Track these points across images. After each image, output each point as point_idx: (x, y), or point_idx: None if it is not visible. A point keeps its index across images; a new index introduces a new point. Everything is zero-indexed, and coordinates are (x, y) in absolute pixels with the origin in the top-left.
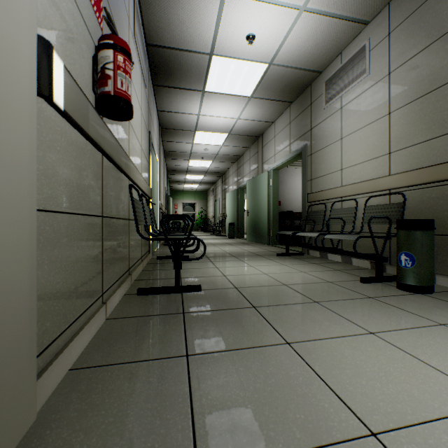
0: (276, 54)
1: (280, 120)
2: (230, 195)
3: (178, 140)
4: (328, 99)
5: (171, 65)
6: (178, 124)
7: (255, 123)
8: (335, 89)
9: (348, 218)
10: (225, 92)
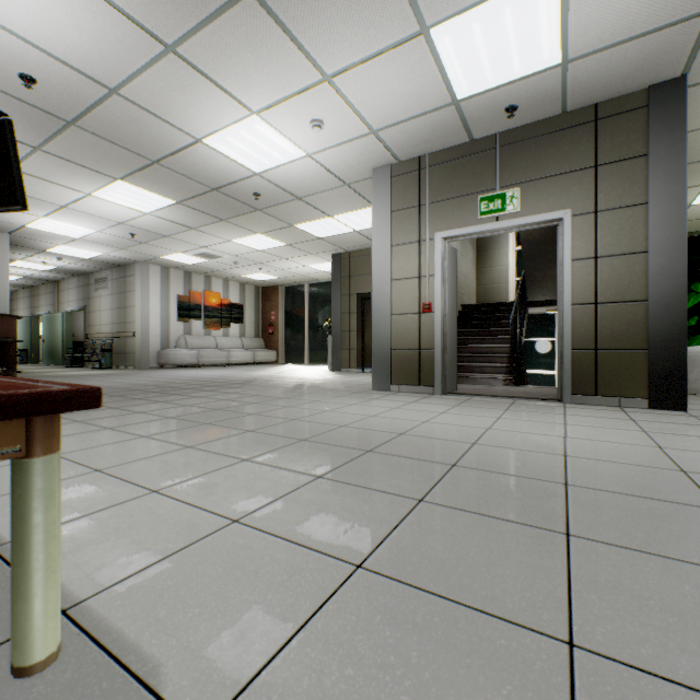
0: (63, 266)
1: (73, 280)
2: (22, 321)
3: None
4: (96, 289)
5: None
6: None
7: (51, 277)
8: (99, 287)
9: (101, 348)
10: (26, 267)
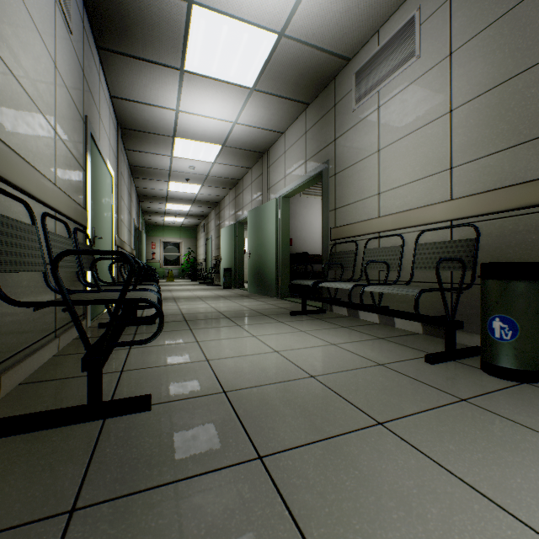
0: (291, 18)
1: (292, 129)
2: (226, 232)
3: (150, 149)
4: (360, 97)
5: (125, 12)
6: (146, 124)
7: (258, 132)
8: (370, 82)
9: (390, 262)
10: (216, 76)
